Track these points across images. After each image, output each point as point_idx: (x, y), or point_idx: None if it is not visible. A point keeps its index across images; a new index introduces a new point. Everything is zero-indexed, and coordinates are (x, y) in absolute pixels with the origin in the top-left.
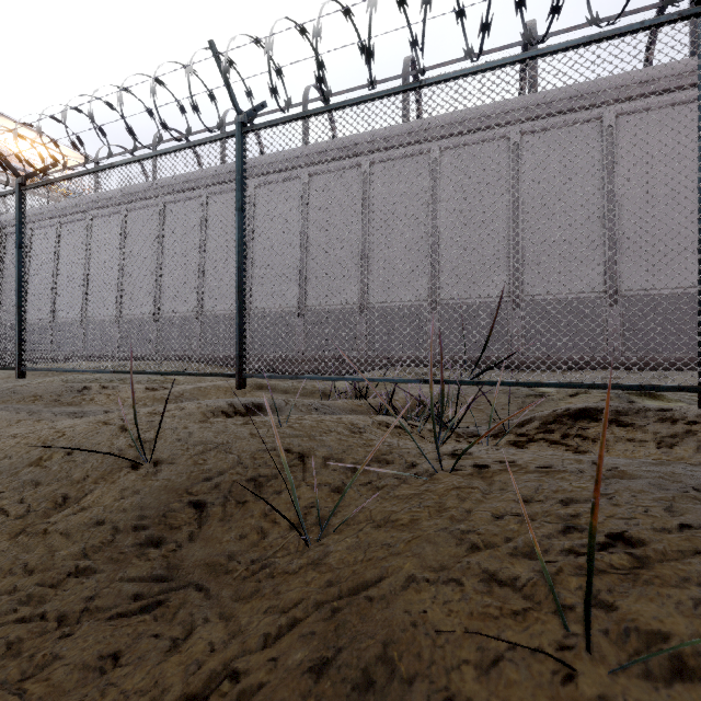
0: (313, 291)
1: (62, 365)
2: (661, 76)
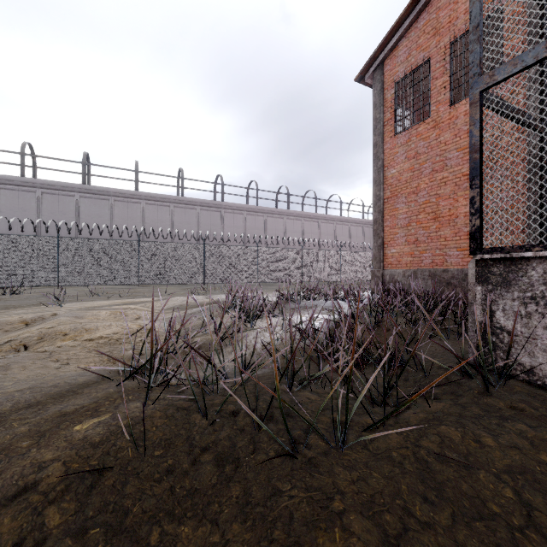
0: None
1: None
2: (126, 193)
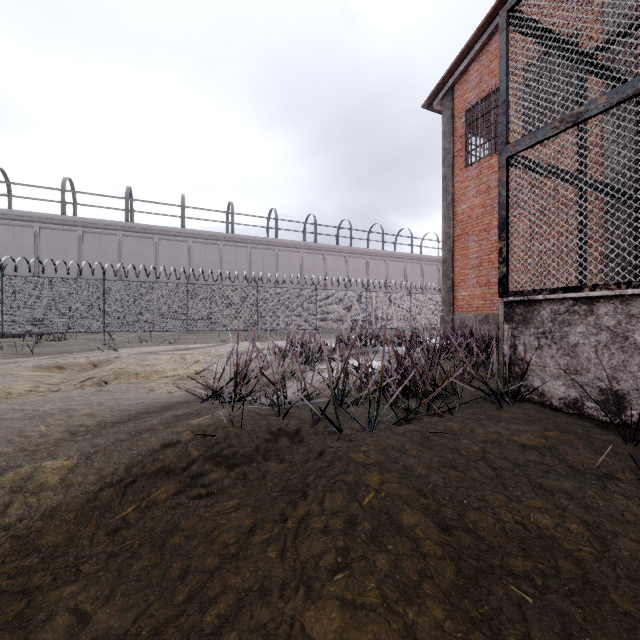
0: None
1: None
2: (172, 231)
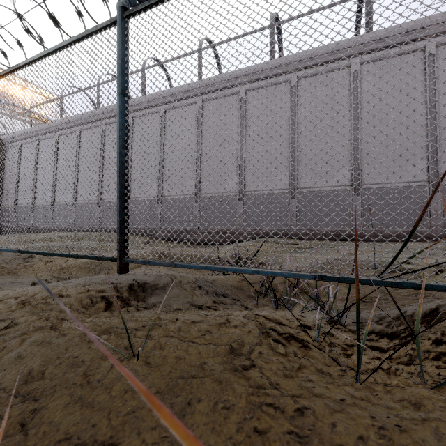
0: (205, 183)
1: (35, 235)
2: None
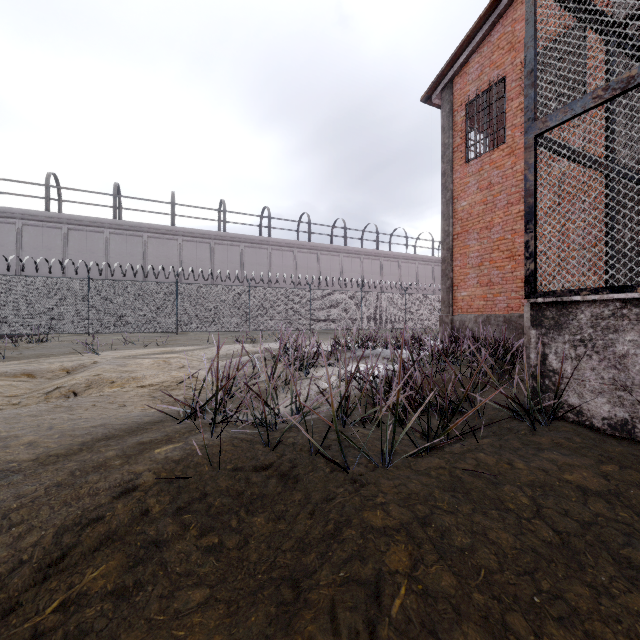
0: None
1: None
2: (162, 229)
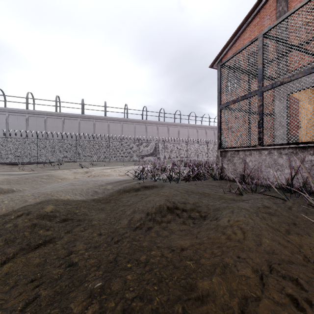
0: None
1: None
2: (101, 117)
